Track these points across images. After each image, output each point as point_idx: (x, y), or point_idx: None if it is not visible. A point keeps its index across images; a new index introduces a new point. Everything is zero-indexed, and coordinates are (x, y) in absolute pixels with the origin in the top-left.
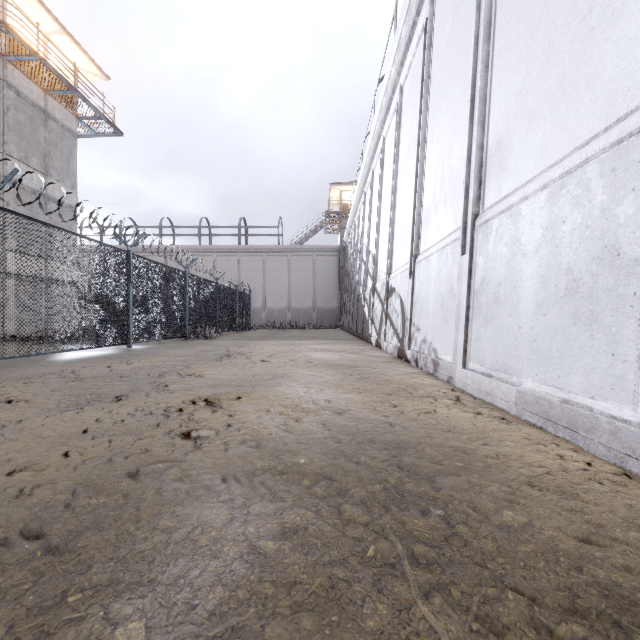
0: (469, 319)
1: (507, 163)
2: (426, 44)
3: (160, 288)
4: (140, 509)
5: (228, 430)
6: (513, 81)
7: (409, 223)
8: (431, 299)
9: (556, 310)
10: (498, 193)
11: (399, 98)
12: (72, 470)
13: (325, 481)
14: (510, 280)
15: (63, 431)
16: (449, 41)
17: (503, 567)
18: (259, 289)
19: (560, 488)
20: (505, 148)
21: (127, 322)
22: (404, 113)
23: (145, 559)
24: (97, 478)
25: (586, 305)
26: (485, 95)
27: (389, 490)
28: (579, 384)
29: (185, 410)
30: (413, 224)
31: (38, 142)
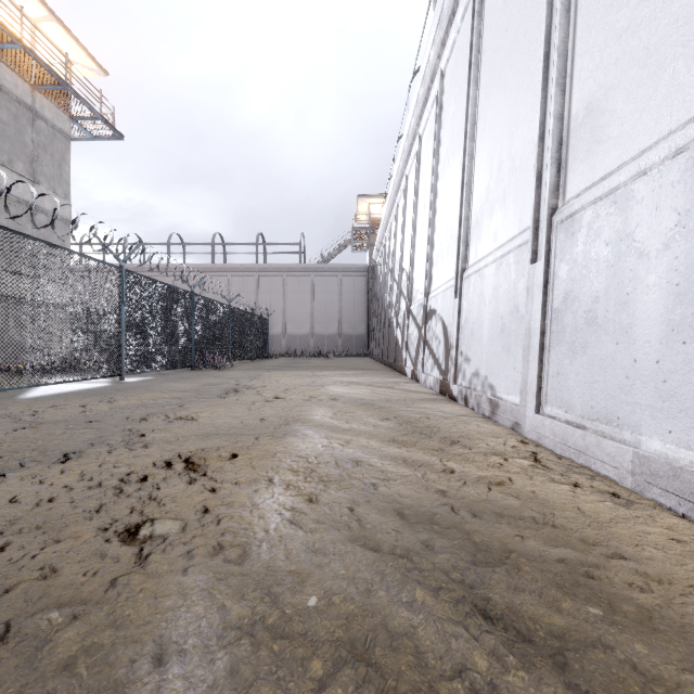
0: (544, 348)
1: (605, 132)
2: (476, 10)
3: (161, 310)
4: None
5: (202, 522)
6: (613, 18)
7: (453, 231)
8: (485, 322)
9: None
10: (589, 175)
11: (439, 85)
12: None
13: (353, 668)
14: (615, 293)
15: None
16: None
17: None
18: (279, 313)
19: None
20: (601, 112)
21: (119, 350)
22: (446, 102)
23: None
24: None
25: None
26: (566, 49)
27: None
28: None
29: (150, 480)
30: (459, 231)
31: (24, 144)
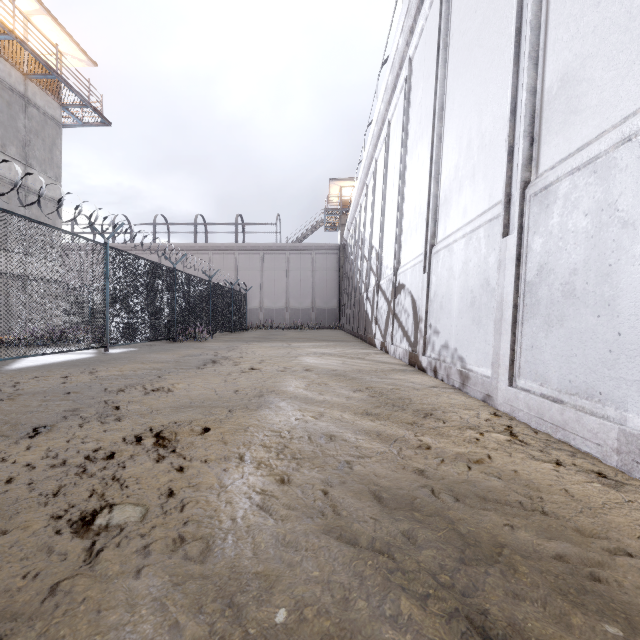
0: (517, 320)
1: (582, 101)
2: None
3: (144, 285)
4: None
5: (165, 508)
6: None
7: (422, 209)
8: (455, 295)
9: None
10: (565, 146)
11: (408, 71)
12: None
13: None
14: (596, 264)
15: None
16: None
17: None
18: (256, 288)
19: None
20: (577, 82)
21: (104, 323)
22: (414, 87)
23: None
24: None
25: None
26: (538, 22)
27: None
28: None
29: (117, 457)
30: (428, 208)
31: (17, 129)
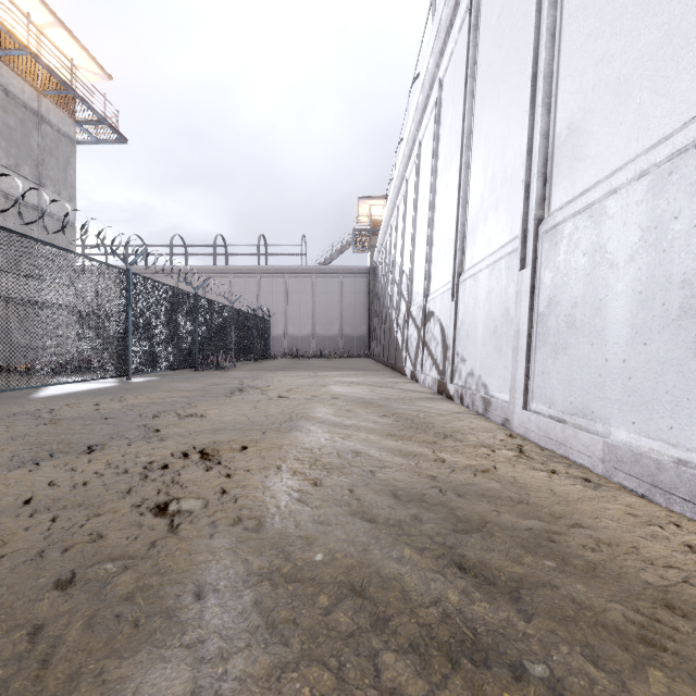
0: (531, 348)
1: (583, 151)
2: (472, 25)
3: (166, 312)
4: (51, 662)
5: (221, 500)
6: (591, 47)
7: (451, 236)
8: (480, 324)
9: (665, 337)
10: (571, 190)
11: (438, 94)
12: None
13: (352, 600)
14: (591, 299)
15: None
16: (501, 16)
17: None
18: (280, 314)
19: None
20: (580, 132)
21: (126, 351)
22: (444, 110)
23: None
24: (6, 592)
25: None
26: (551, 71)
27: (452, 619)
28: None
29: (171, 467)
30: (456, 236)
31: (30, 148)
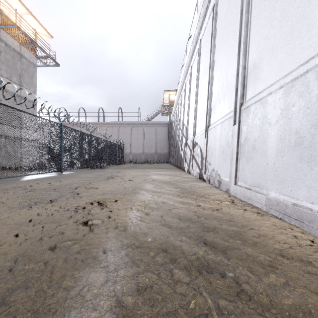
0: (238, 159)
1: (259, 75)
2: (214, 17)
3: (78, 143)
4: (53, 272)
5: (109, 220)
6: (262, 32)
7: (205, 109)
8: (217, 148)
9: (289, 154)
10: (254, 92)
11: (199, 46)
12: (18, 245)
13: (163, 253)
14: (261, 138)
15: (18, 220)
16: (226, 14)
17: (276, 317)
18: (128, 143)
19: (299, 258)
20: (258, 68)
21: (60, 160)
22: (202, 53)
23: (51, 310)
24: (31, 251)
25: (307, 151)
26: (246, 40)
27: (200, 259)
28: (303, 195)
29: (86, 208)
30: (207, 110)
31: (16, 69)
